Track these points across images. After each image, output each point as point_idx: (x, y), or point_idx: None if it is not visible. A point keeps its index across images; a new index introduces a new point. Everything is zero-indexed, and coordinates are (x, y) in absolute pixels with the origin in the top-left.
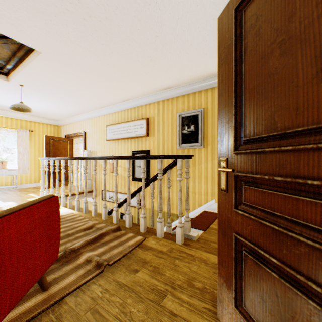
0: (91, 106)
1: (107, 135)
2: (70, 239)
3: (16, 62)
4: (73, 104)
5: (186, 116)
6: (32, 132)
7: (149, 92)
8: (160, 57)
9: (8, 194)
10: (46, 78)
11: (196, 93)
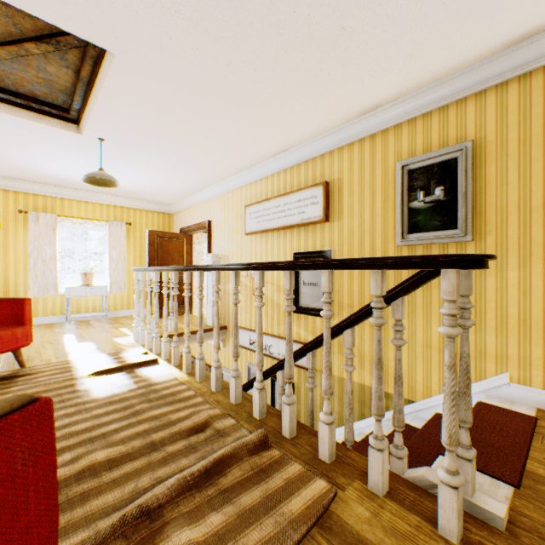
0: (218, 172)
1: (246, 223)
2: (151, 459)
3: (85, 91)
4: (188, 171)
5: (421, 167)
6: (130, 226)
7: (330, 126)
8: (367, 11)
9: (92, 328)
10: (134, 117)
11: (449, 107)
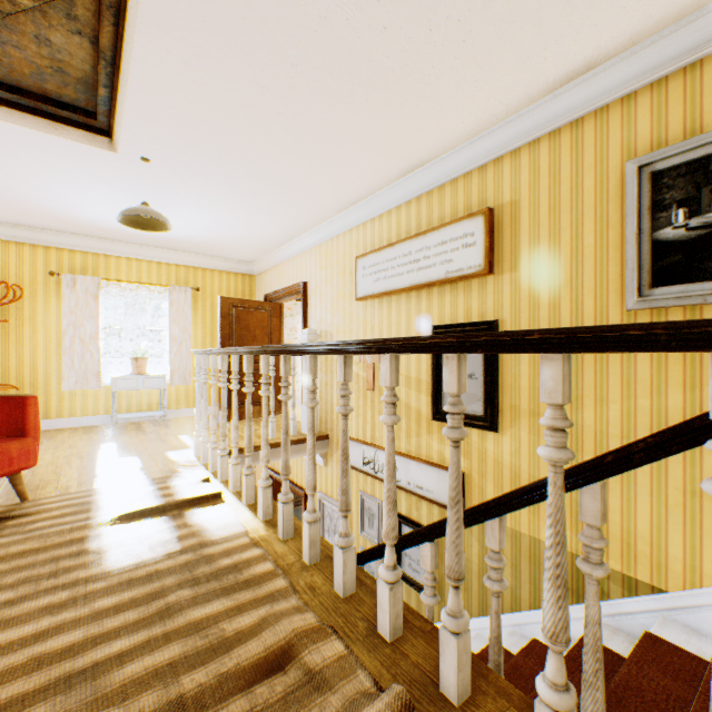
0: (316, 208)
1: (358, 283)
2: None
3: (111, 75)
4: (273, 209)
5: (679, 164)
6: (198, 292)
7: (498, 115)
8: None
9: (142, 435)
10: (187, 117)
11: None
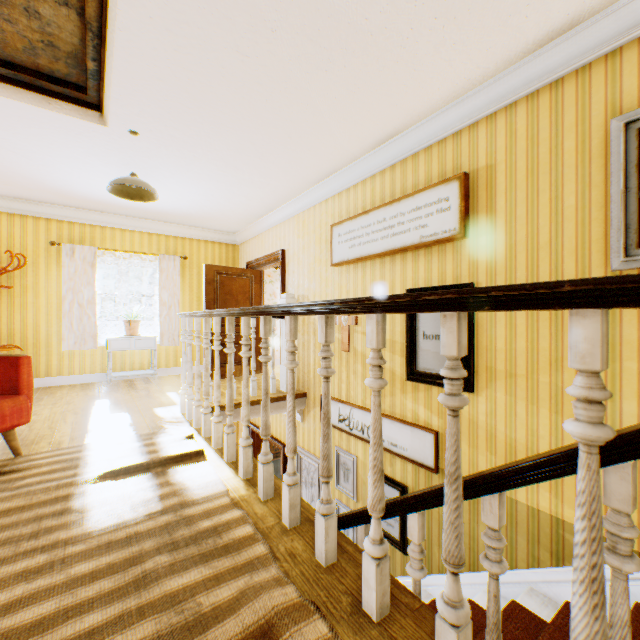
0: (294, 179)
1: (333, 250)
2: None
3: (98, 47)
4: (254, 180)
5: None
6: (186, 260)
7: (474, 80)
8: None
9: (134, 392)
10: (171, 88)
11: None
